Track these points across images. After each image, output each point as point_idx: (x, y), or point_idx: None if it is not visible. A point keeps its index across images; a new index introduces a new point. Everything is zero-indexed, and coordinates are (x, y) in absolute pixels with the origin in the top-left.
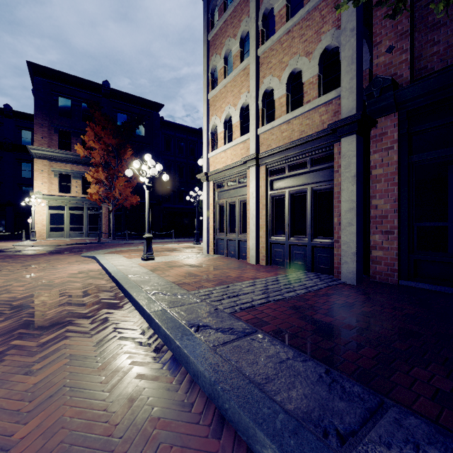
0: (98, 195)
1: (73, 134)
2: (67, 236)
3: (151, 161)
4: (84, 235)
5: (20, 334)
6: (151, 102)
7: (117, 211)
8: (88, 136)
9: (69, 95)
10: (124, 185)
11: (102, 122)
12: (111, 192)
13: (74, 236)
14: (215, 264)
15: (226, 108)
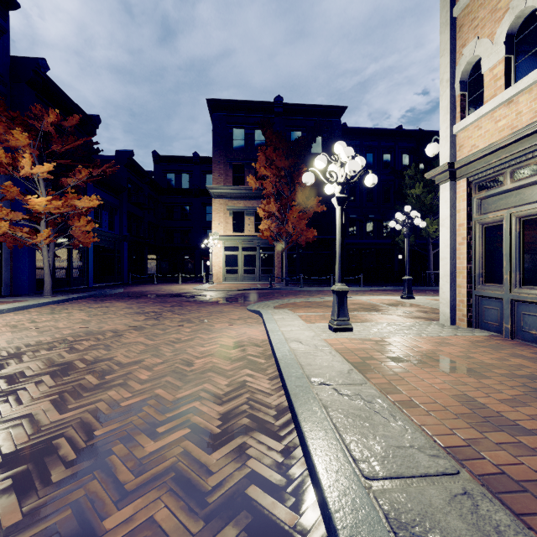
0: (269, 231)
1: (246, 166)
2: (240, 280)
3: (346, 149)
4: (256, 279)
5: None
6: (330, 107)
7: (290, 250)
8: (259, 163)
9: (242, 124)
10: (298, 216)
11: (273, 142)
12: (283, 226)
13: (247, 280)
14: (509, 364)
15: (516, 0)
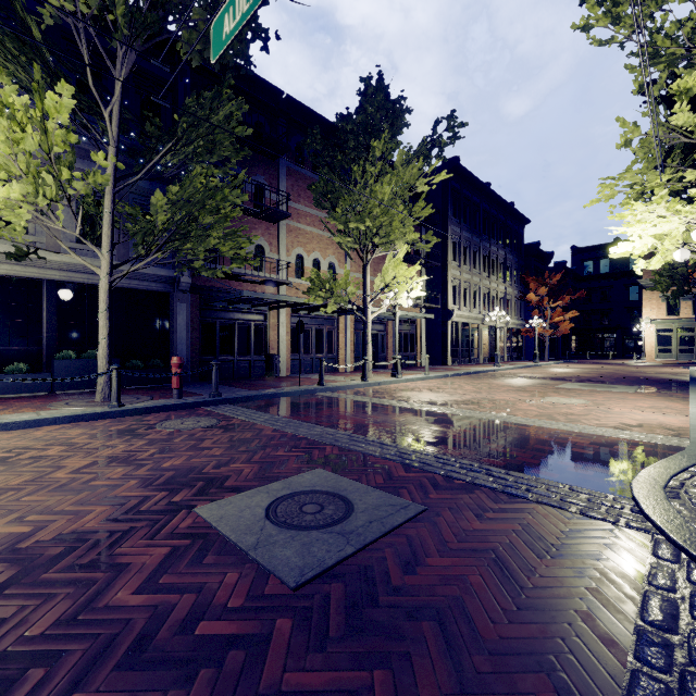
0: None
1: None
2: (675, 358)
3: None
4: (695, 357)
5: (651, 374)
6: None
7: None
8: None
9: None
10: None
11: None
12: None
13: (683, 358)
14: None
15: None
